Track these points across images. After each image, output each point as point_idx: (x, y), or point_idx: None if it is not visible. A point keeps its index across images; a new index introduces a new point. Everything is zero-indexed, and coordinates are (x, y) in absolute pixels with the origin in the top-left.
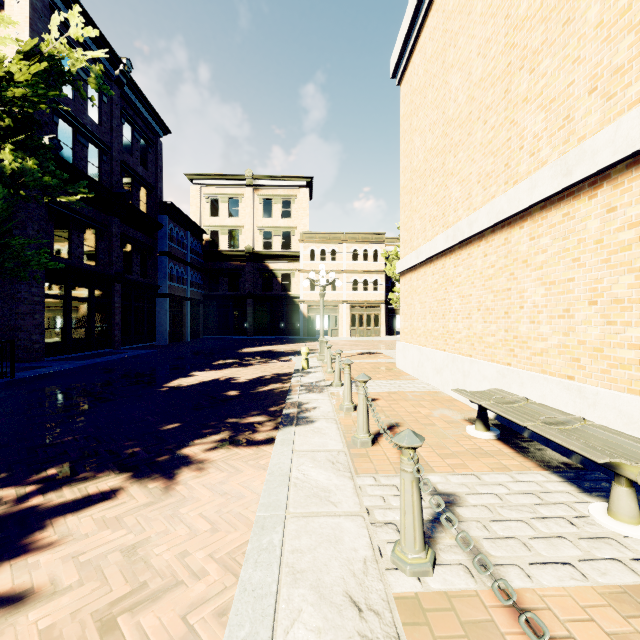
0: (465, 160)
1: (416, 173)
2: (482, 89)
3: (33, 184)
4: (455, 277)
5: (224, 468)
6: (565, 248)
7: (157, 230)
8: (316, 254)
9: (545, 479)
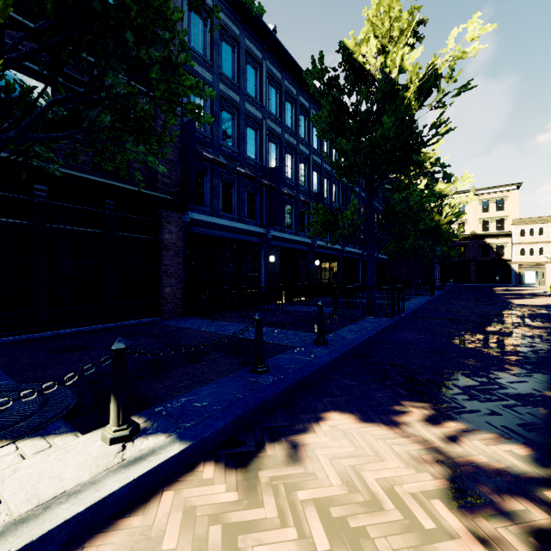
0: None
1: None
2: None
3: None
4: None
5: None
6: None
7: None
8: (525, 232)
9: None
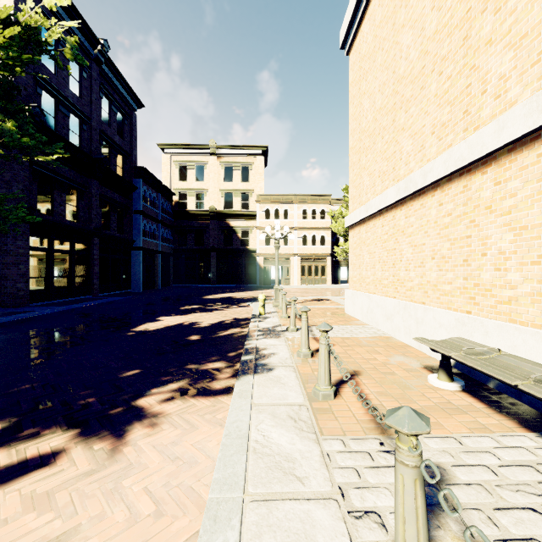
0: (417, 114)
1: (365, 133)
2: (437, 41)
3: (12, 144)
4: (406, 227)
5: (178, 424)
6: (541, 190)
7: (132, 192)
8: (271, 213)
9: (535, 444)
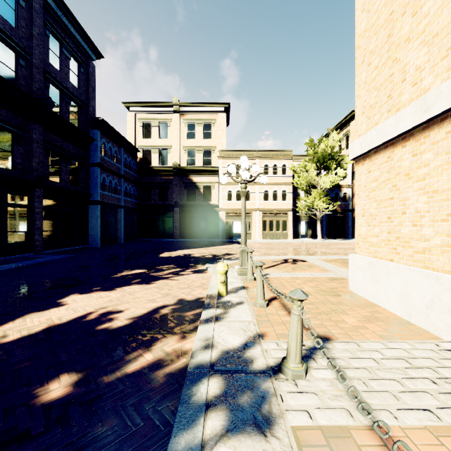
0: None
1: None
2: None
3: None
4: None
5: None
6: None
7: (89, 143)
8: None
9: None
